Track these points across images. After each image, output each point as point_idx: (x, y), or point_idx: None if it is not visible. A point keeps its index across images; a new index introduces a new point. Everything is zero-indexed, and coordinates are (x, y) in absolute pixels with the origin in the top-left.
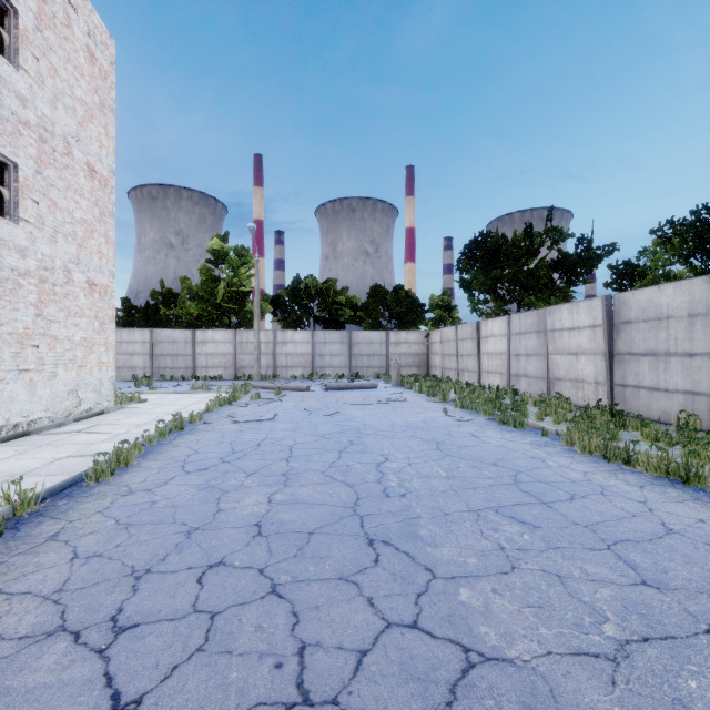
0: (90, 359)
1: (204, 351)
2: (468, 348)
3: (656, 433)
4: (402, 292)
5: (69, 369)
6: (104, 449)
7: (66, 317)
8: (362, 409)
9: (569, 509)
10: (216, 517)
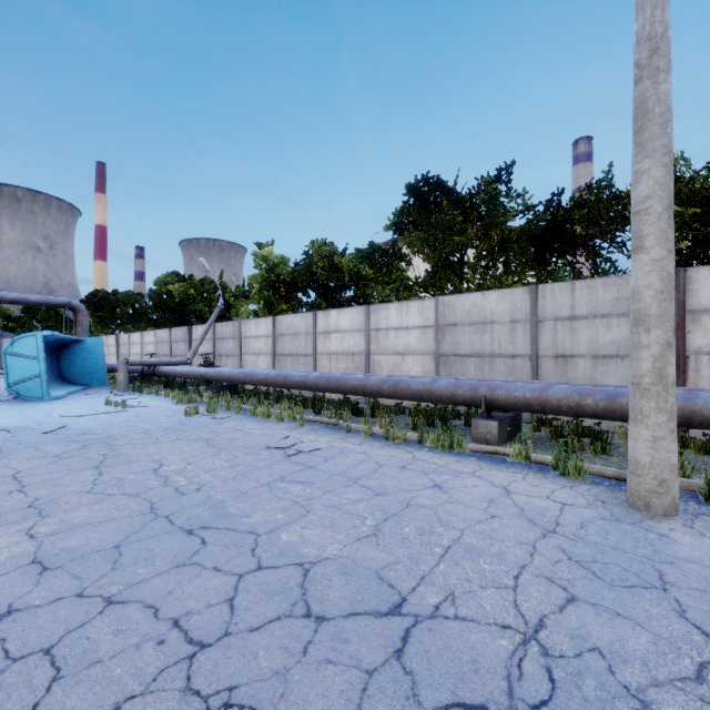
0: None
1: None
2: None
3: None
4: (53, 311)
5: None
6: None
7: None
8: None
9: None
10: None
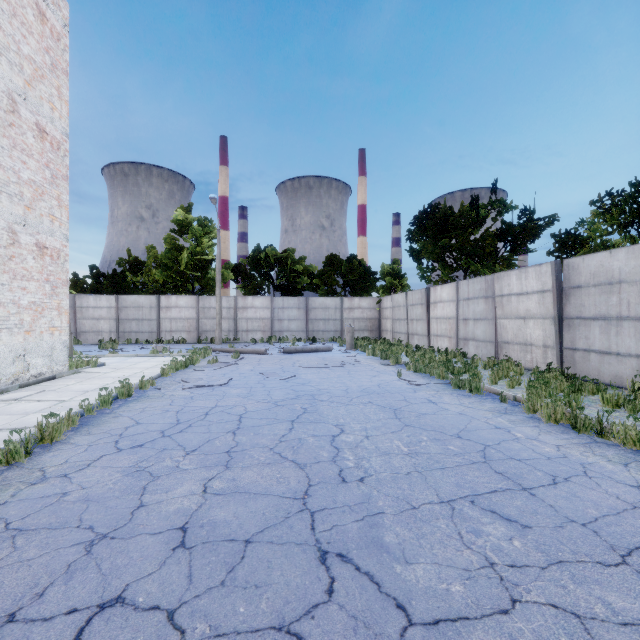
0: (40, 324)
1: (168, 315)
2: (418, 313)
3: (617, 398)
4: (355, 261)
5: (14, 334)
6: (36, 421)
7: (10, 280)
8: (317, 373)
9: (556, 498)
10: (134, 517)
